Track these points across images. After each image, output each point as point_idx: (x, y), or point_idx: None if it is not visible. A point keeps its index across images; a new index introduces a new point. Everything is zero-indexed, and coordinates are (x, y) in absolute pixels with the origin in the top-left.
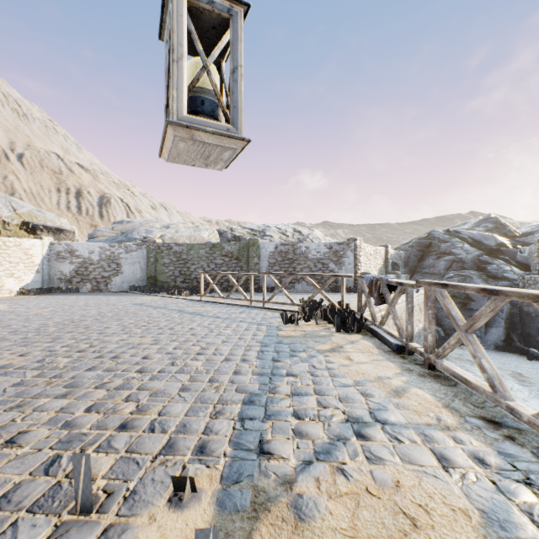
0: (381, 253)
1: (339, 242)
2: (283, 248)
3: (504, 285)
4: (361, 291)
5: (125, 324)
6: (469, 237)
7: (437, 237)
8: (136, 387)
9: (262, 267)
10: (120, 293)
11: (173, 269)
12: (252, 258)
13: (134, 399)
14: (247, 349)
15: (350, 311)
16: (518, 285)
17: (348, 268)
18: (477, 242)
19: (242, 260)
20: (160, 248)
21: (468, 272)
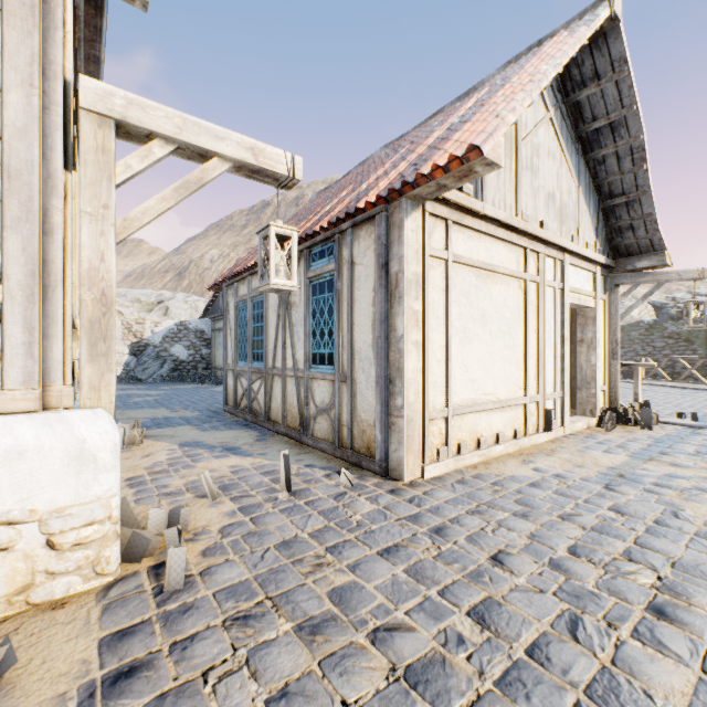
0: None
1: None
2: None
3: None
4: None
5: None
6: None
7: None
8: None
9: None
10: None
11: None
12: None
13: None
14: (705, 405)
15: None
16: None
17: None
18: None
19: (694, 342)
20: None
21: None
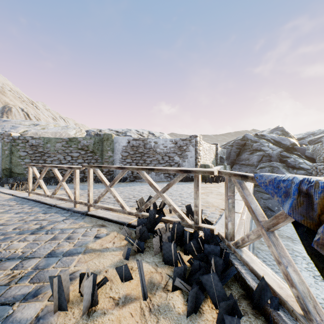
0: (213, 149)
1: (183, 138)
2: (135, 143)
3: (302, 173)
4: (233, 201)
5: None
6: (271, 138)
7: (250, 139)
8: None
9: (115, 159)
10: None
11: (29, 161)
12: (106, 152)
13: None
14: None
15: (220, 249)
16: (311, 173)
17: (190, 160)
18: (277, 143)
19: (97, 153)
20: (15, 141)
21: (275, 163)
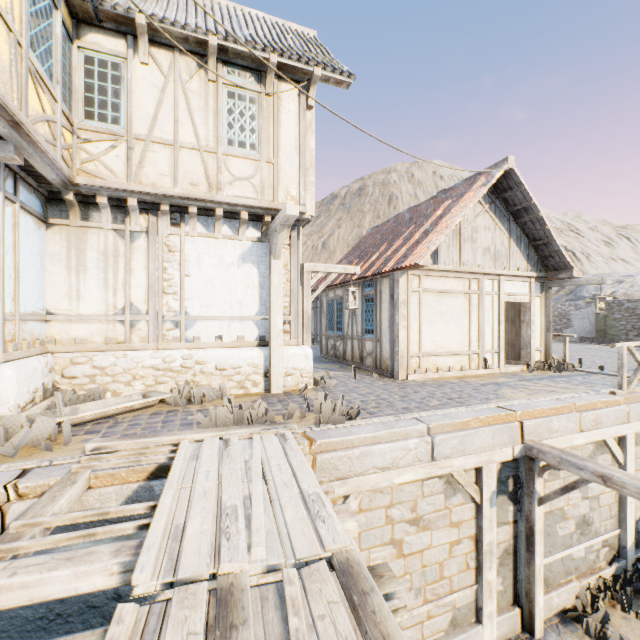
0: None
1: None
2: None
3: None
4: None
5: (580, 354)
6: None
7: None
8: (589, 363)
9: None
10: (570, 342)
11: (623, 323)
12: None
13: (588, 364)
14: None
15: None
16: None
17: None
18: None
19: None
20: (609, 305)
21: None
